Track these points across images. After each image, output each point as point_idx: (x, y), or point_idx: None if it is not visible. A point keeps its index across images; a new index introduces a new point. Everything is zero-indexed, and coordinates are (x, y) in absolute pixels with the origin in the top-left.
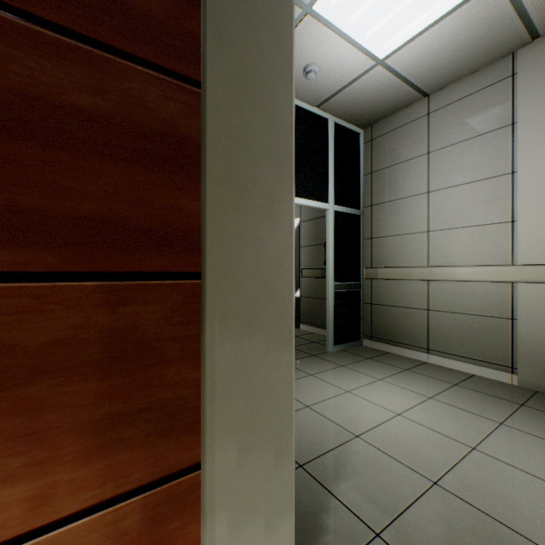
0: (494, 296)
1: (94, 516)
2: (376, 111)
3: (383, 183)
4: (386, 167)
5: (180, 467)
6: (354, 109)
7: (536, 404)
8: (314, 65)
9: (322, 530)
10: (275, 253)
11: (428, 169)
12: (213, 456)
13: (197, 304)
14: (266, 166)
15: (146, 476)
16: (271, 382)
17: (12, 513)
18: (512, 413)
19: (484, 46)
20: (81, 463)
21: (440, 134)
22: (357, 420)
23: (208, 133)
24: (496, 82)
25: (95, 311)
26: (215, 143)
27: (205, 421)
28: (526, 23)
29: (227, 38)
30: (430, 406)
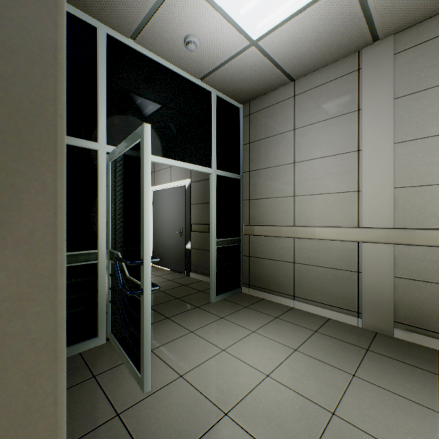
0: (344, 253)
1: None
2: (253, 90)
3: (259, 152)
4: (261, 139)
5: None
6: (234, 85)
7: (377, 347)
8: (194, 36)
9: None
10: (3, 293)
11: (294, 143)
12: None
13: None
14: None
15: None
16: None
17: None
18: (361, 361)
19: (337, 41)
20: None
21: (304, 114)
22: (228, 389)
23: None
24: (346, 74)
25: None
26: None
27: None
28: (370, 25)
29: None
30: (295, 361)
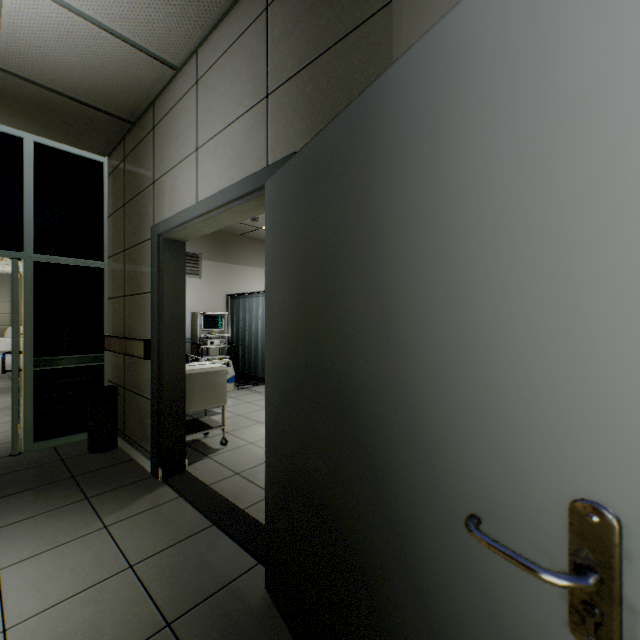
0: None
1: None
2: None
3: None
4: None
5: None
6: None
7: None
8: None
9: None
10: None
11: None
12: None
13: None
14: None
15: None
16: None
17: None
18: None
19: None
20: None
21: None
22: None
23: None
24: None
25: None
26: None
27: None
28: None
29: None
30: None
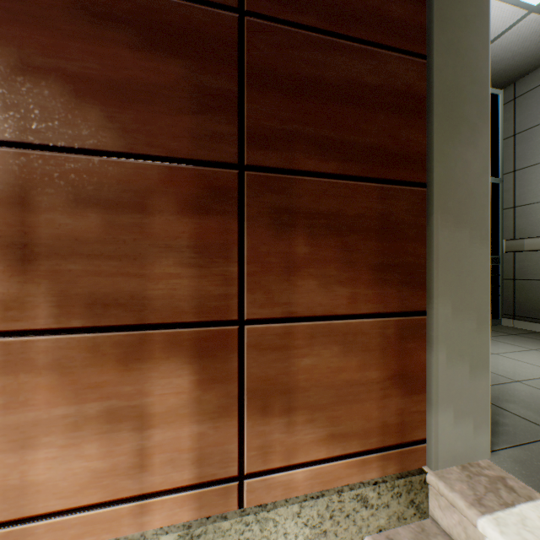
0: None
1: (373, 320)
2: (522, 65)
3: (531, 144)
4: (535, 125)
5: (414, 310)
6: (493, 69)
7: None
8: None
9: (498, 423)
10: (476, 171)
11: None
12: (436, 306)
13: (424, 205)
14: (470, 107)
15: (397, 307)
16: (473, 267)
17: (342, 302)
18: None
19: None
20: (368, 287)
21: None
22: (513, 372)
23: (434, 88)
24: None
25: (374, 201)
26: (438, 94)
27: (432, 281)
28: None
29: (445, 21)
30: None
